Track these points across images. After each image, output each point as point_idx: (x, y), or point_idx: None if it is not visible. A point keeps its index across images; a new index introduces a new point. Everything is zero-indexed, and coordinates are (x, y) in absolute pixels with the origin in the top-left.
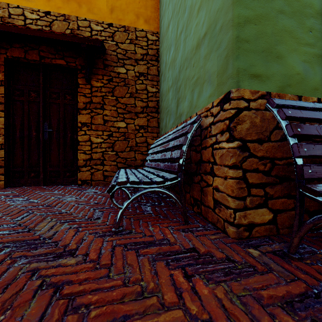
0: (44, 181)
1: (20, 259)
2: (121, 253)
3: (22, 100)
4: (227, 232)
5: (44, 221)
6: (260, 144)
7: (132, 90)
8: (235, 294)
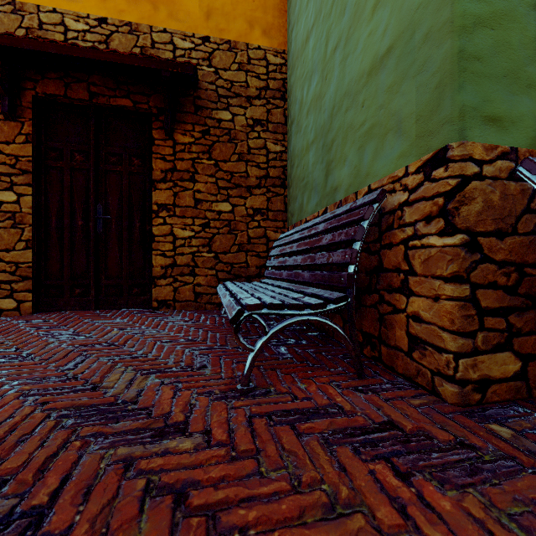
0: (97, 303)
1: (96, 439)
2: (266, 430)
3: (60, 166)
4: (440, 393)
5: (114, 370)
6: (500, 239)
7: (241, 149)
8: (503, 510)
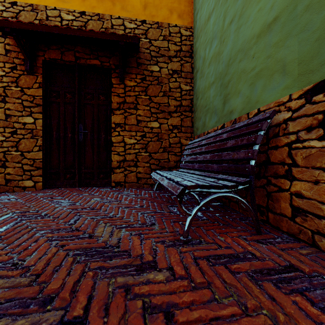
0: (79, 183)
1: (101, 271)
2: (209, 268)
3: (58, 101)
4: (320, 246)
5: (99, 225)
6: None
7: (165, 88)
8: None
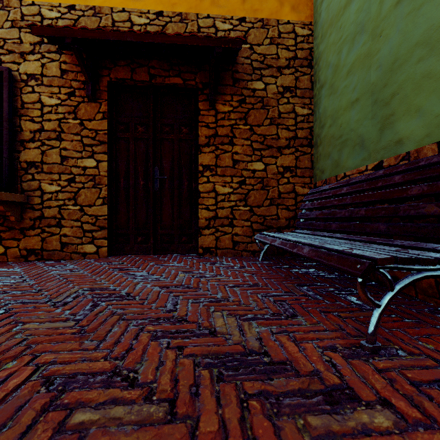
0: (154, 249)
1: (269, 400)
2: None
3: (127, 137)
4: None
5: (213, 314)
6: None
7: (272, 114)
8: None
